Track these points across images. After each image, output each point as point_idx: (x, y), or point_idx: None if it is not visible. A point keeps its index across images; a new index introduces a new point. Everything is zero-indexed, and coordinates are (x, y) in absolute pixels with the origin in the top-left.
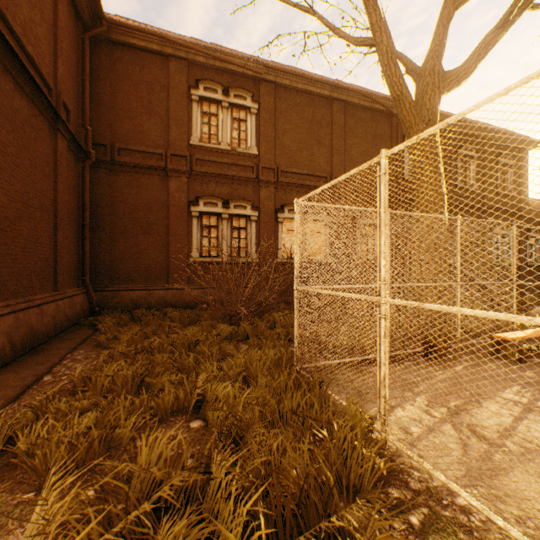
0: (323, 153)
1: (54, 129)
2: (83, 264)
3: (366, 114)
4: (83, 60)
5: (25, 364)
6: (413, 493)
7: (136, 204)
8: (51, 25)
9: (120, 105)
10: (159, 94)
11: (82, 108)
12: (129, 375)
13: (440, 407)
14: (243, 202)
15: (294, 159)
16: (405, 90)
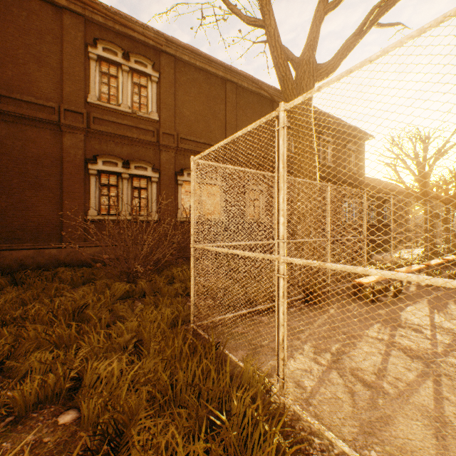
0: (218, 126)
1: None
2: None
3: (254, 97)
4: None
5: None
6: None
7: (22, 157)
8: None
9: (1, 48)
10: (50, 45)
11: None
12: None
13: (325, 354)
14: (144, 163)
15: (192, 128)
16: (288, 72)
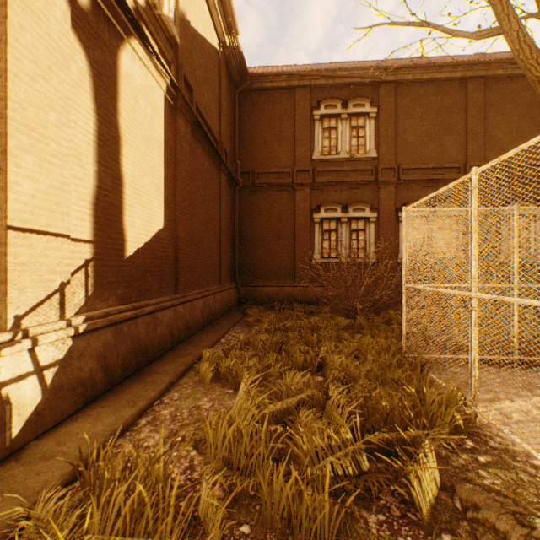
0: (454, 142)
1: (219, 170)
2: (234, 265)
3: (516, 83)
4: (234, 111)
5: (210, 330)
6: (488, 447)
7: (269, 216)
8: (218, 97)
9: (258, 138)
10: (286, 122)
11: (233, 148)
12: (273, 341)
13: None
14: (361, 205)
15: (417, 154)
16: None
